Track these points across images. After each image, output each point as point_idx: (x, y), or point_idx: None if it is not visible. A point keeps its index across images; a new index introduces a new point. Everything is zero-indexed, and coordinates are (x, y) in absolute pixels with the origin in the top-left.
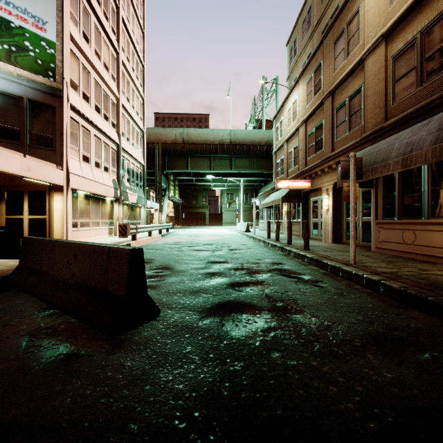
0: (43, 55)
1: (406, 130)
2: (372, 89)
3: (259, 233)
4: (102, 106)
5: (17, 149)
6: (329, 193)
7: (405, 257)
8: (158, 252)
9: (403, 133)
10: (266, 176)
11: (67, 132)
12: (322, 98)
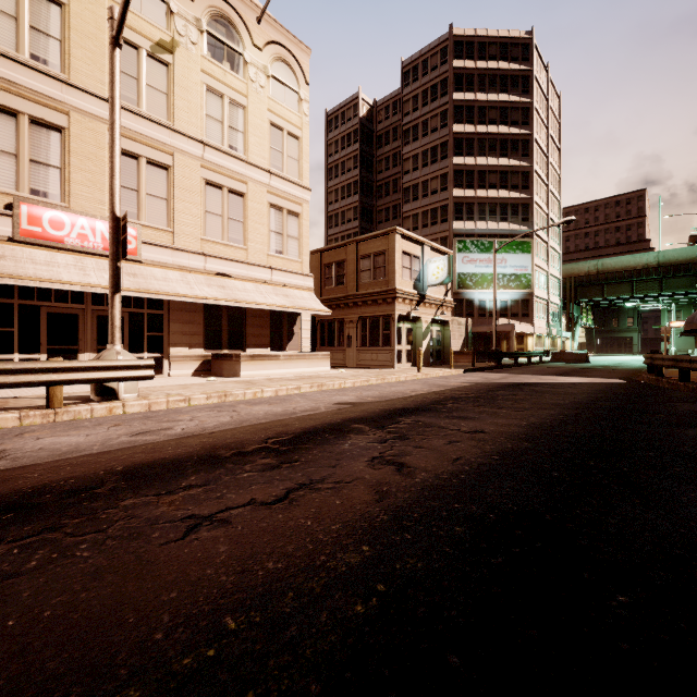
0: (527, 280)
1: None
2: None
3: None
4: (541, 284)
5: (518, 320)
6: None
7: None
8: None
9: None
10: None
11: (533, 309)
12: None
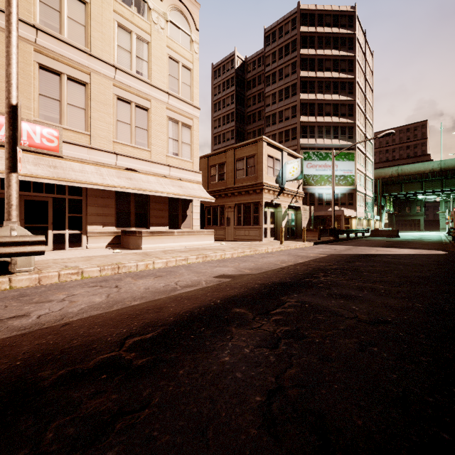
0: (352, 180)
1: None
2: None
3: None
4: (361, 182)
5: (345, 208)
6: None
7: None
8: None
9: None
10: None
11: (356, 199)
12: None
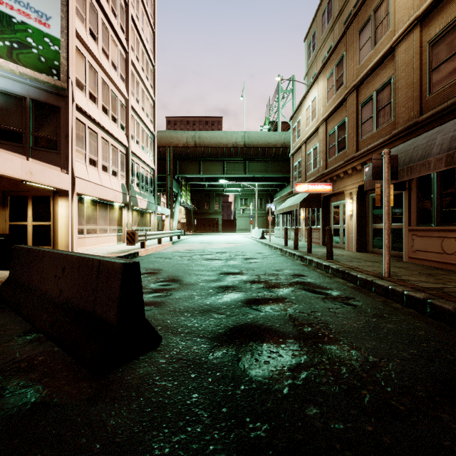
0: (46, 52)
1: (449, 123)
2: (404, 80)
3: (275, 240)
4: (110, 108)
5: (20, 152)
6: (352, 197)
7: (445, 268)
8: (167, 262)
9: (446, 126)
10: (281, 181)
11: (72, 134)
12: (345, 94)
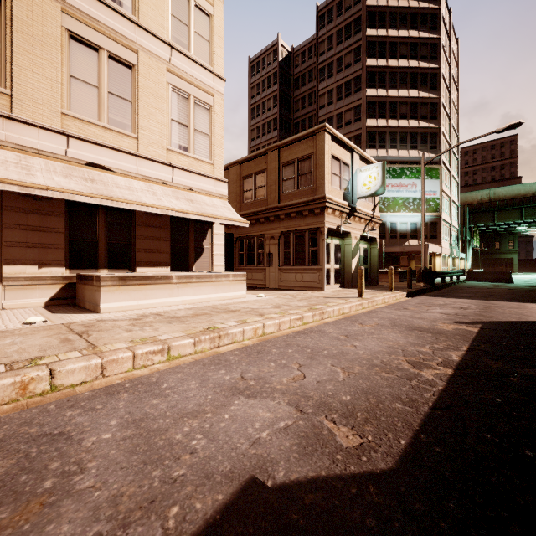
0: (435, 204)
1: None
2: None
3: None
4: (445, 209)
5: (426, 242)
6: None
7: None
8: None
9: None
10: None
11: (441, 231)
12: None
